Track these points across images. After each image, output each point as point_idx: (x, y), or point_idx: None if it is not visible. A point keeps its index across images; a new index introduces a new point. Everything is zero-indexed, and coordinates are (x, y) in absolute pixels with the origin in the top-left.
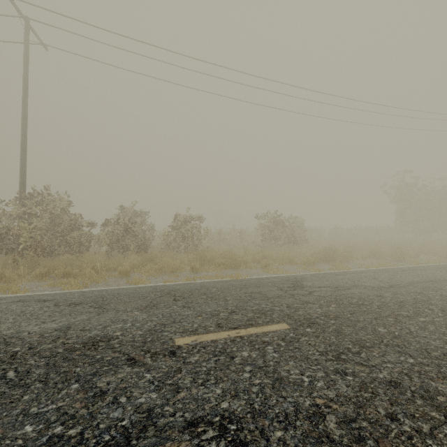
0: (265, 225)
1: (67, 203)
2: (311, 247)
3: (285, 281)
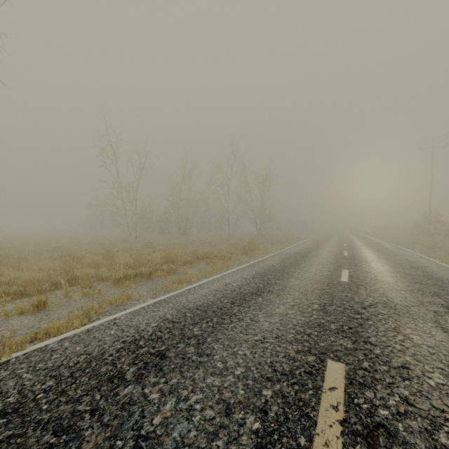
0: None
1: (429, 216)
2: None
3: (372, 239)
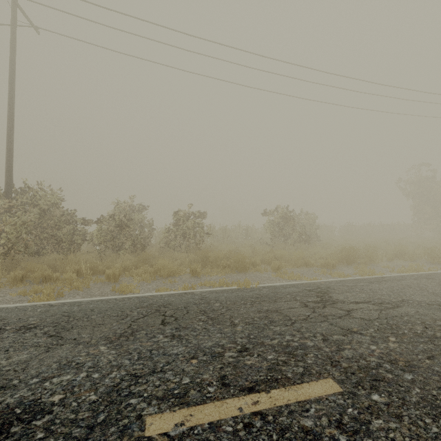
0: (274, 221)
1: (56, 197)
2: (325, 246)
3: (307, 291)
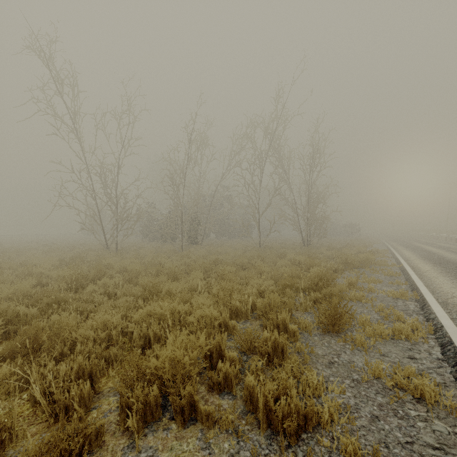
0: None
1: None
2: None
3: None
